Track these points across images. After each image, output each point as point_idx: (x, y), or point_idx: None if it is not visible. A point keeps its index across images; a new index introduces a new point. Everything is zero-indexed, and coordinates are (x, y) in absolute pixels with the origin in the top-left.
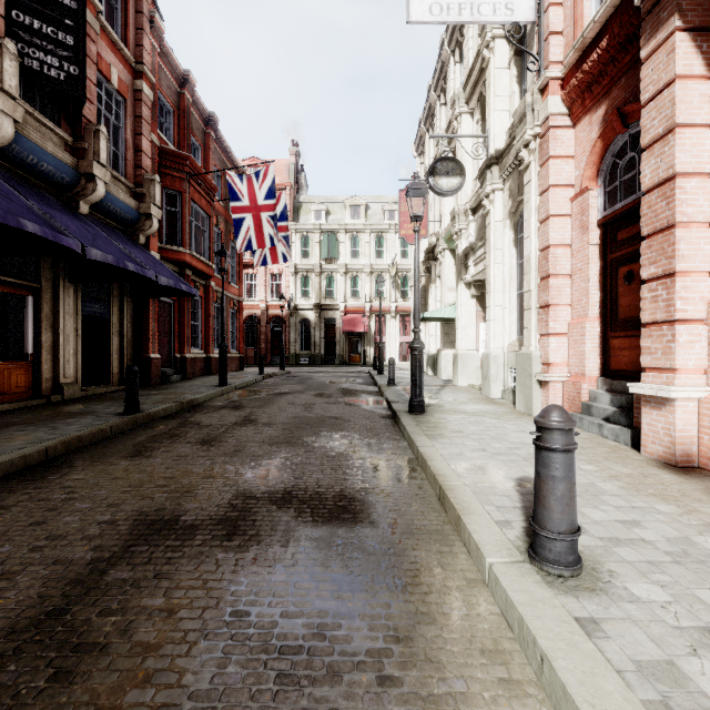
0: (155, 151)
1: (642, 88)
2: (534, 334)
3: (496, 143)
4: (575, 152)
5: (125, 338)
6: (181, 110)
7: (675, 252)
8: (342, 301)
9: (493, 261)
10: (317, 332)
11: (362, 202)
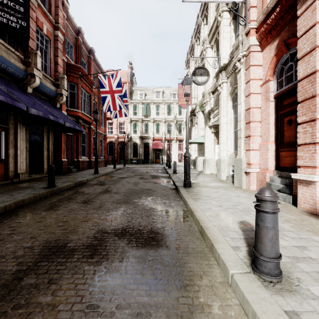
0: (64, 64)
1: (298, 29)
2: (242, 150)
3: (224, 60)
4: (262, 63)
5: (50, 152)
6: (77, 46)
7: (316, 109)
8: (152, 135)
9: (222, 115)
10: (141, 149)
11: (161, 90)
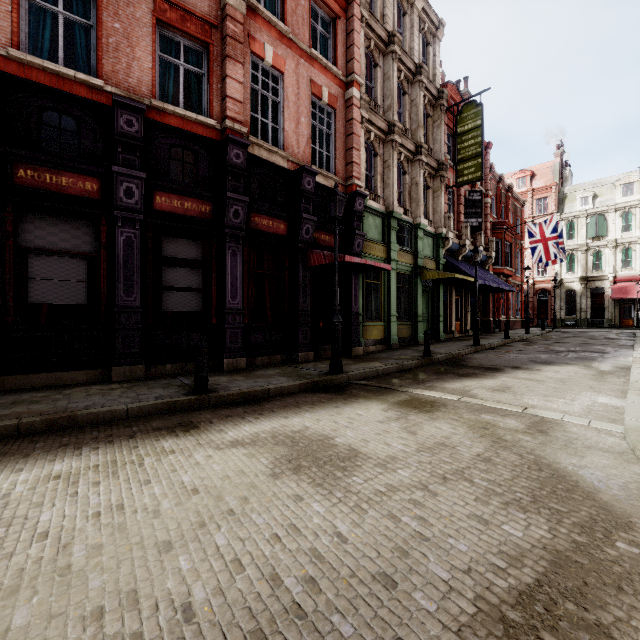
0: (491, 225)
1: None
2: None
3: None
4: None
5: (479, 312)
6: (497, 195)
7: None
8: (610, 272)
9: None
10: (583, 300)
11: (635, 179)
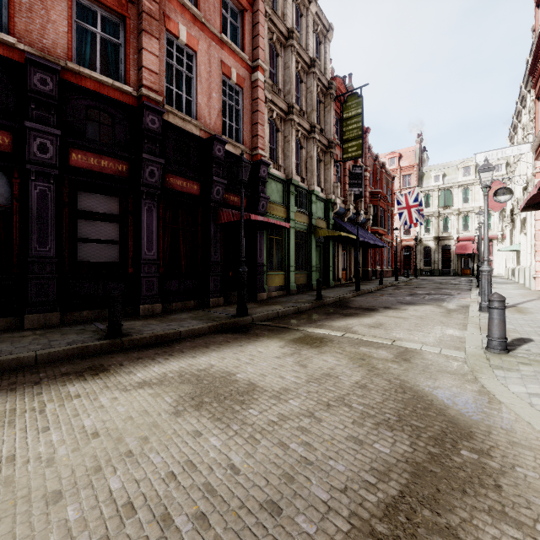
0: (369, 194)
1: None
2: (533, 261)
3: None
4: None
5: (360, 263)
6: (374, 170)
7: None
8: (455, 233)
9: (528, 228)
10: (436, 254)
11: (472, 163)
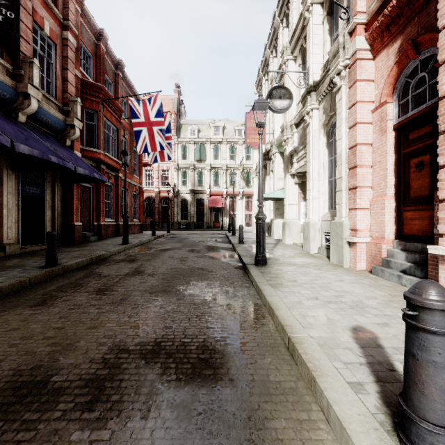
0: (78, 82)
1: (440, 16)
2: (344, 208)
3: (314, 76)
4: (375, 77)
5: (56, 211)
6: (98, 56)
7: None
8: (208, 187)
9: (311, 158)
10: (192, 207)
11: (221, 124)
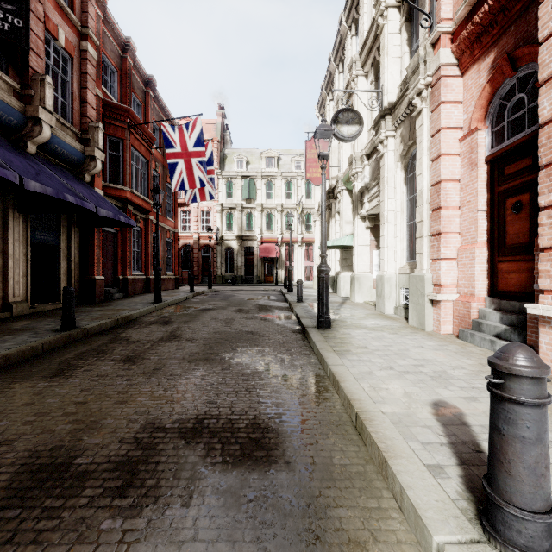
0: (100, 103)
1: (541, 25)
2: (426, 259)
3: (389, 97)
4: (463, 98)
5: (73, 262)
6: (123, 71)
7: None
8: (259, 233)
9: (386, 197)
10: (239, 258)
11: (275, 154)
